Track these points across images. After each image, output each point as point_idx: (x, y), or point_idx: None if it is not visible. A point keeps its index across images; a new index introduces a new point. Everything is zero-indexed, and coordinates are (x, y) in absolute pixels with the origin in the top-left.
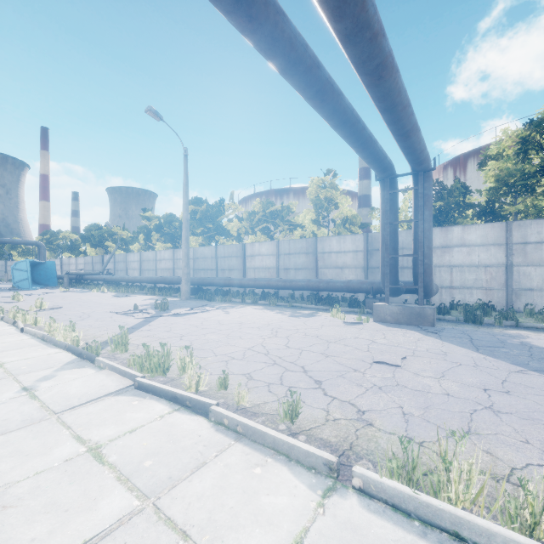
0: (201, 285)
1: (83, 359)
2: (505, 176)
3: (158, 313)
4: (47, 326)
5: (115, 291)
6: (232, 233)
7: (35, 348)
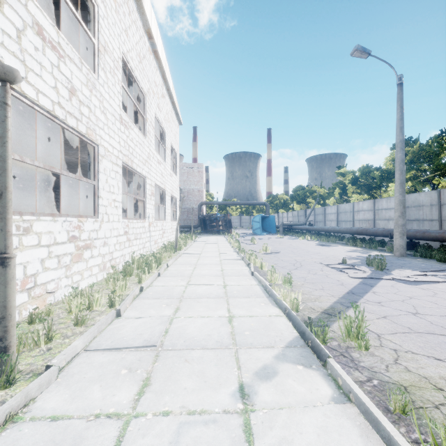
0: (418, 239)
1: (307, 344)
2: None
3: (374, 272)
4: (268, 275)
5: (316, 239)
6: None
7: (259, 301)
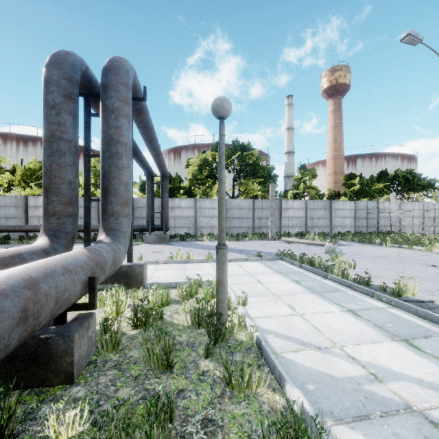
0: None
1: None
2: (196, 174)
3: None
4: None
5: None
6: (2, 184)
7: None
